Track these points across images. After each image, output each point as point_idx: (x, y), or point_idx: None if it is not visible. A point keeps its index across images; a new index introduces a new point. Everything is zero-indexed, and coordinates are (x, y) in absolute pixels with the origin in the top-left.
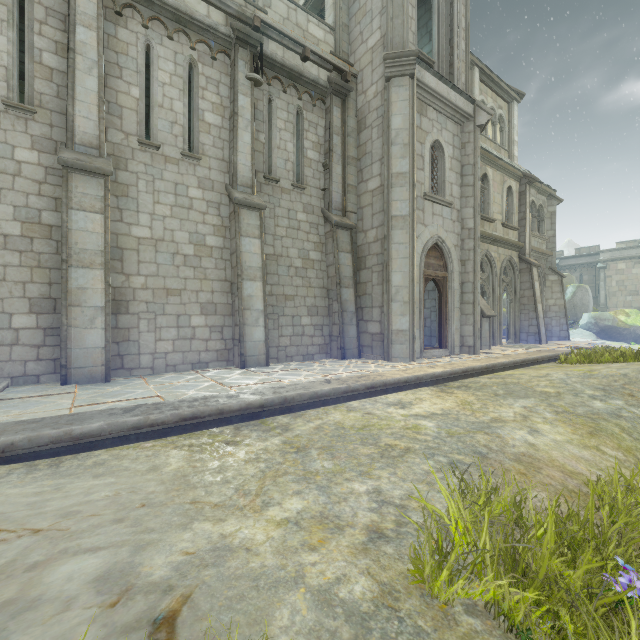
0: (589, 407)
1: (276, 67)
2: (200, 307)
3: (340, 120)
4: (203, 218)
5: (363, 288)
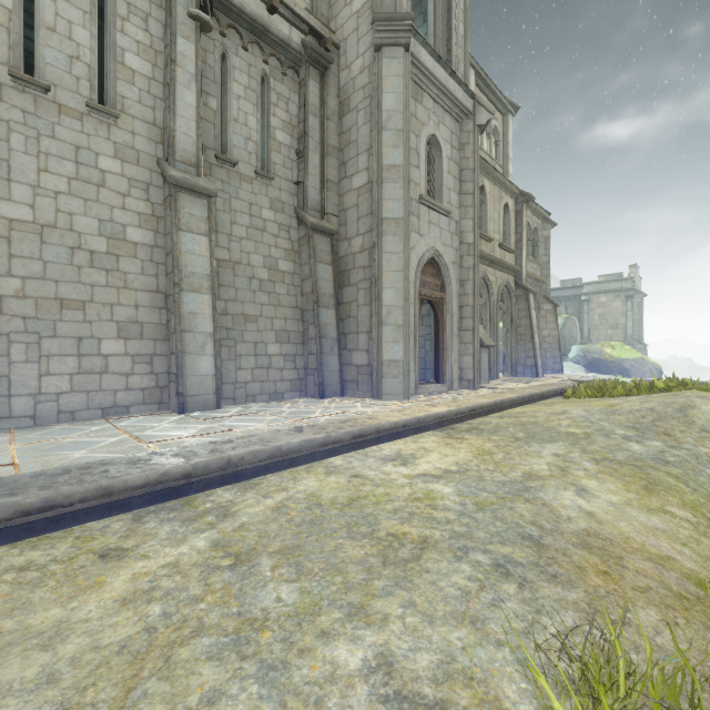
0: (628, 451)
1: (233, 12)
2: (116, 327)
3: (318, 98)
4: (122, 201)
5: (347, 309)
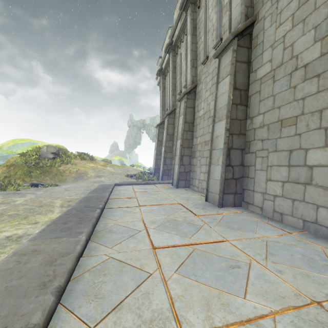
0: None
1: None
2: None
3: None
4: None
5: None
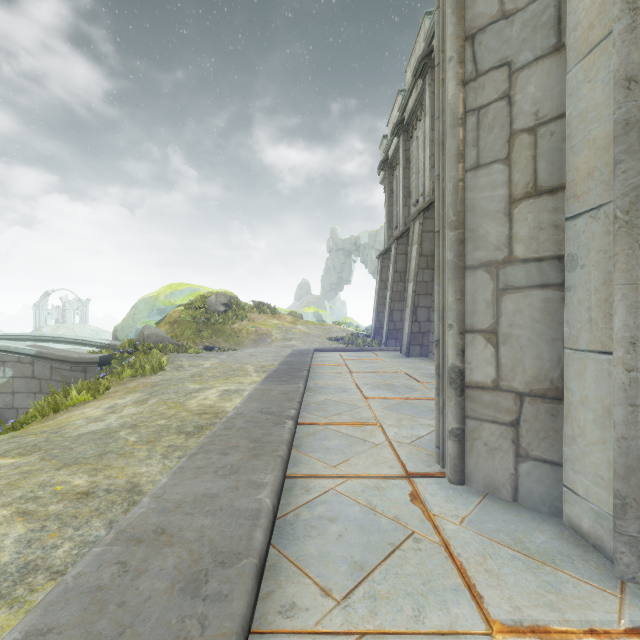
0: None
1: None
2: None
3: None
4: None
5: None
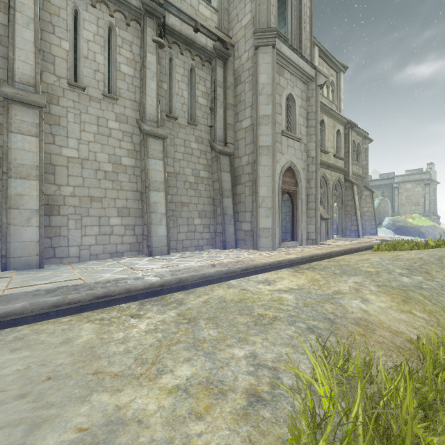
0: (400, 281)
1: (175, 35)
2: (117, 211)
3: (222, 77)
4: (119, 144)
5: (239, 198)
